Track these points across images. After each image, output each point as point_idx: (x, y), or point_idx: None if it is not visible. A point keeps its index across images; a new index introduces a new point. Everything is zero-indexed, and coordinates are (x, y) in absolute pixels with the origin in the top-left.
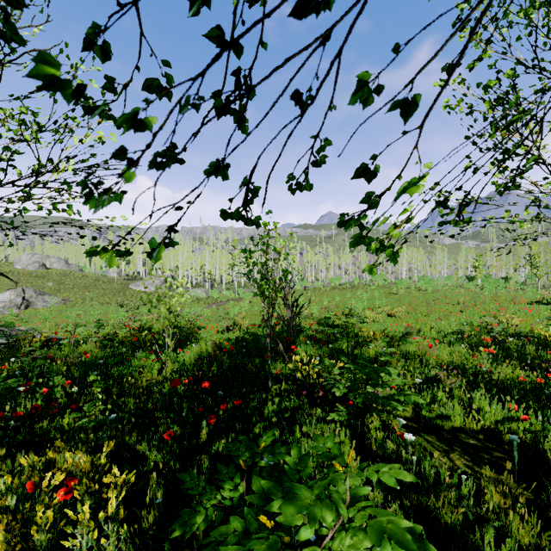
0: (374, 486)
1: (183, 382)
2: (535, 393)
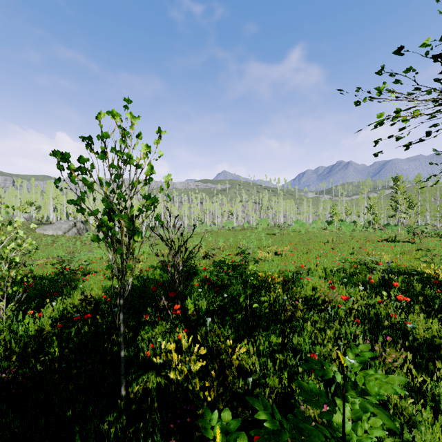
0: None
1: None
2: None
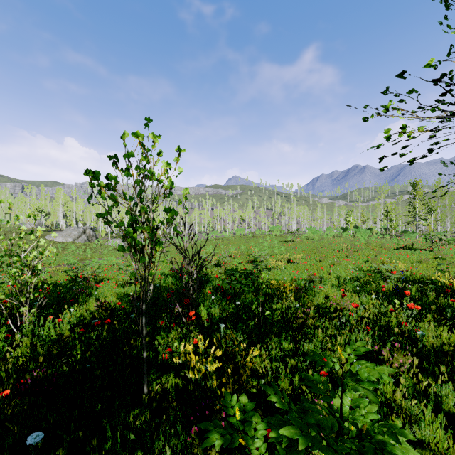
0: None
1: None
2: None
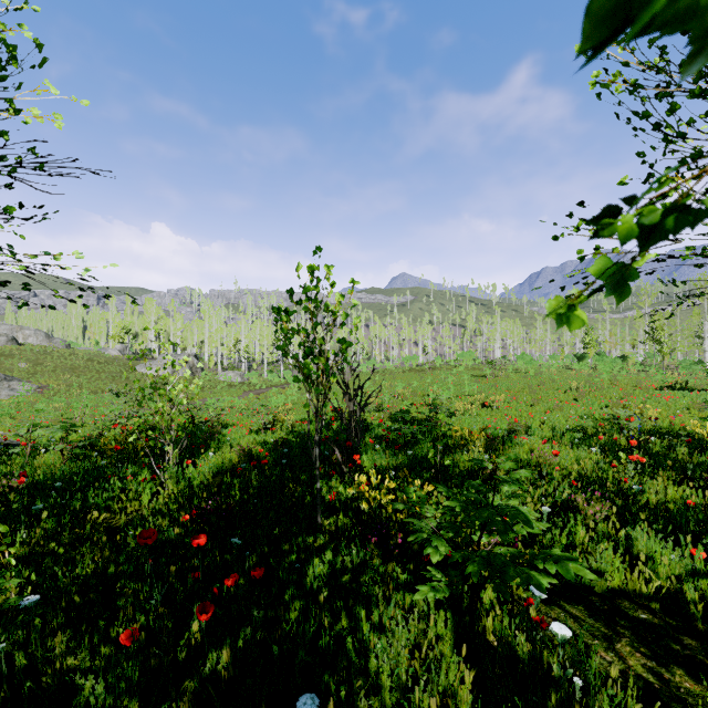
0: None
1: (181, 520)
2: None
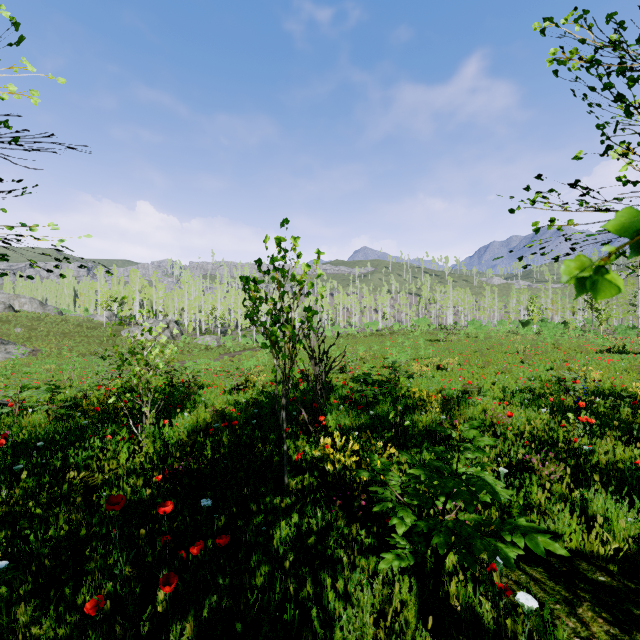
0: None
1: (154, 480)
2: None
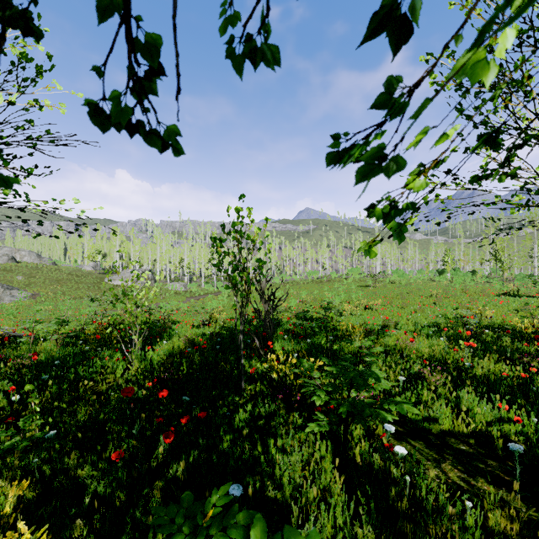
0: (363, 521)
1: (146, 386)
2: (521, 389)
